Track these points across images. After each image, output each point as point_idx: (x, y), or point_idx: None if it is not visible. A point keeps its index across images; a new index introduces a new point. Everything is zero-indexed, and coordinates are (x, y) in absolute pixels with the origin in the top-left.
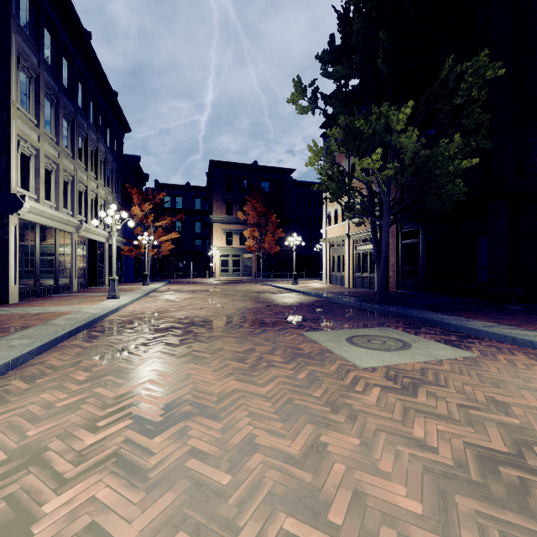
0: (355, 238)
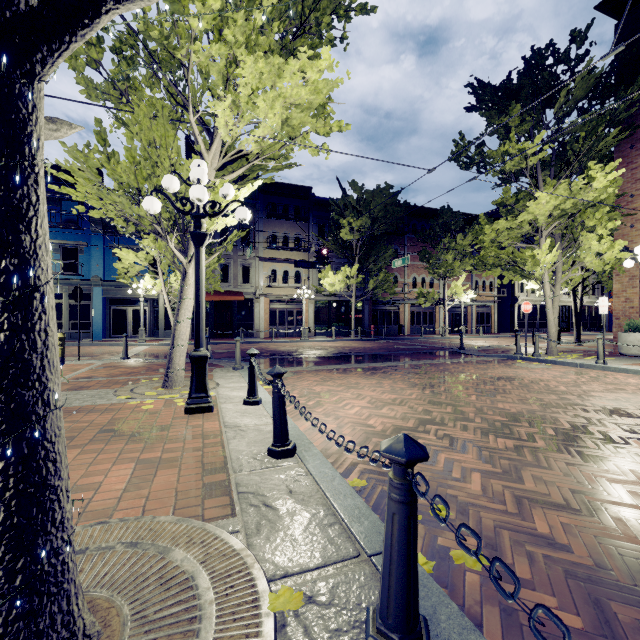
0: None
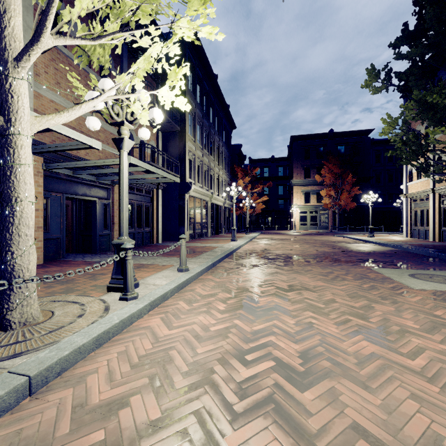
0: (441, 192)
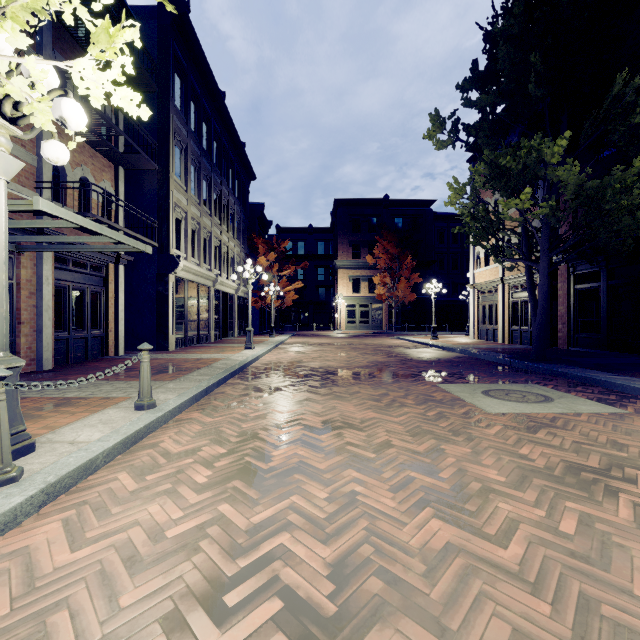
0: (511, 283)
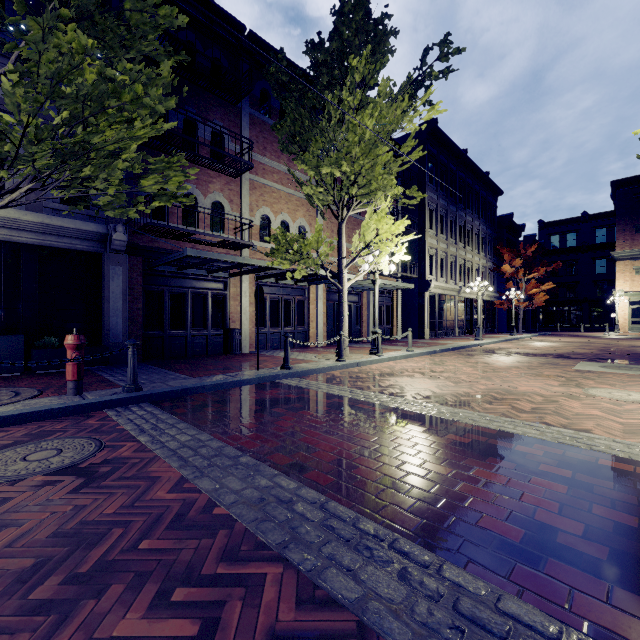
0: None
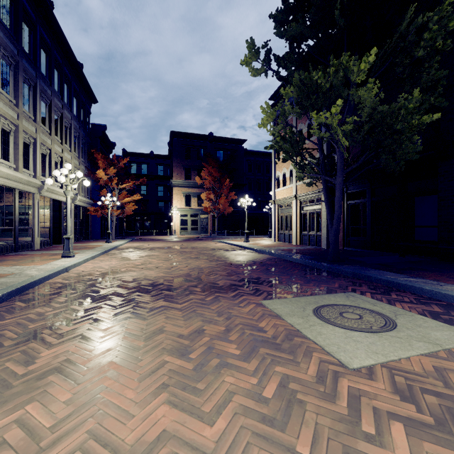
0: (302, 199)
